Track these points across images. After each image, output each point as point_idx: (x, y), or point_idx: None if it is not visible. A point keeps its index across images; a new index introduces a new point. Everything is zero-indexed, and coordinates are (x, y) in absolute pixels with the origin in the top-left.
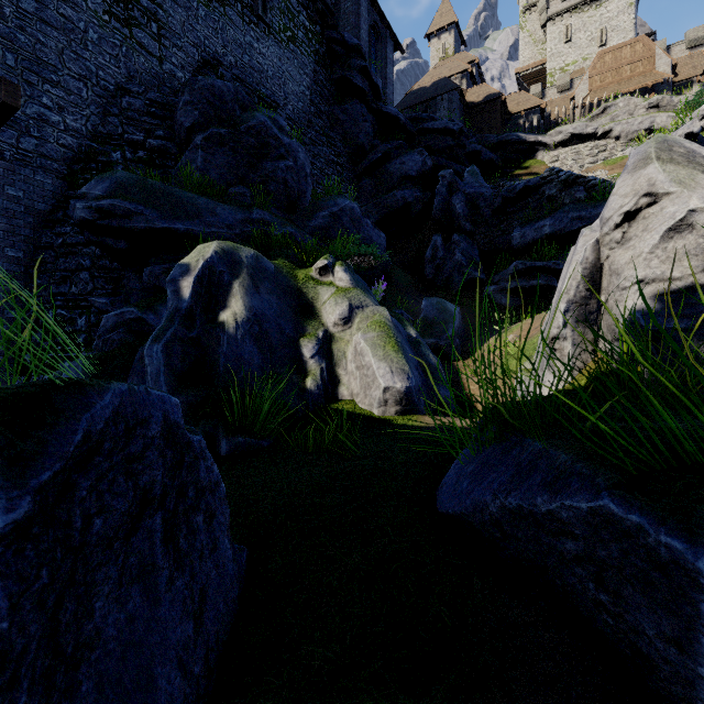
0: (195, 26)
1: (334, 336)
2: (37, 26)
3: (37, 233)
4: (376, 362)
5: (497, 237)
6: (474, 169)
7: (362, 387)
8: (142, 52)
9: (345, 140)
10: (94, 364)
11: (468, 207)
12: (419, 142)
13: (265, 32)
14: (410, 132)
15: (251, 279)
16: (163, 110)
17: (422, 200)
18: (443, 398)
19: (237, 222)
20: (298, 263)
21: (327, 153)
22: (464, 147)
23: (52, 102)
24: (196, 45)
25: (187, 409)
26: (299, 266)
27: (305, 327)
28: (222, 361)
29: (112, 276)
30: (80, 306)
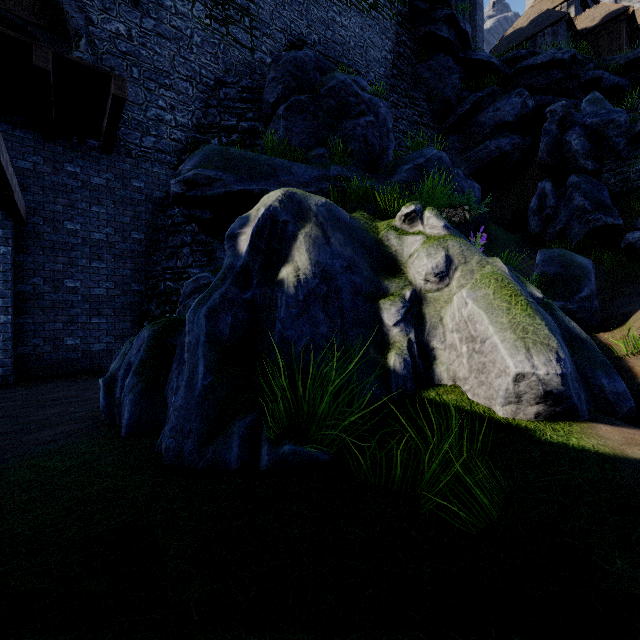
0: (282, 13)
1: (426, 296)
2: (155, 41)
3: (155, 217)
4: (497, 332)
5: (637, 170)
6: (596, 96)
7: (472, 369)
8: (236, 46)
9: (430, 98)
10: (159, 331)
11: (589, 141)
12: (516, 84)
13: (347, 4)
14: (505, 75)
15: (320, 230)
16: (253, 94)
17: (522, 147)
18: (609, 391)
19: (312, 180)
20: (379, 216)
21: (409, 114)
22: (577, 78)
23: (166, 104)
24: (283, 30)
25: (225, 394)
26: (380, 219)
27: (386, 285)
28: (278, 329)
29: (207, 249)
30: (183, 278)
